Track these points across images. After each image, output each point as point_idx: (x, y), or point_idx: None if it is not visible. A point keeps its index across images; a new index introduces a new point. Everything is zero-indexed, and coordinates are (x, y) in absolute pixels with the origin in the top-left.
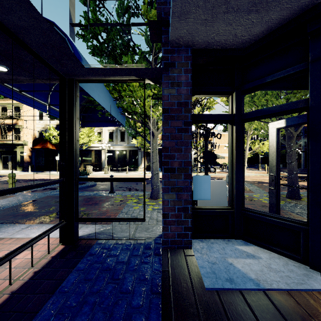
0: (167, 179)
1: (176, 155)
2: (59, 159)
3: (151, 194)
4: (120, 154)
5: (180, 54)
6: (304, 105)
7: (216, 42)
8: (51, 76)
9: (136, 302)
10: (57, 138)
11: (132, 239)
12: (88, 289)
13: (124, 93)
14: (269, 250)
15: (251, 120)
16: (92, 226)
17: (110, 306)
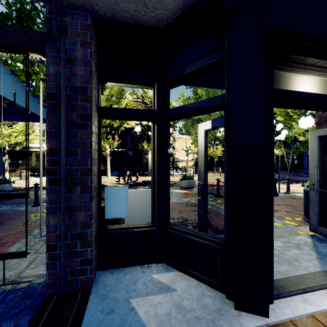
0: (54, 194)
1: (68, 161)
2: None
3: None
4: None
5: (74, 20)
6: (221, 102)
7: (125, 12)
8: None
9: None
10: None
11: (9, 283)
12: None
13: (34, 76)
14: (189, 275)
15: (174, 119)
16: None
17: None
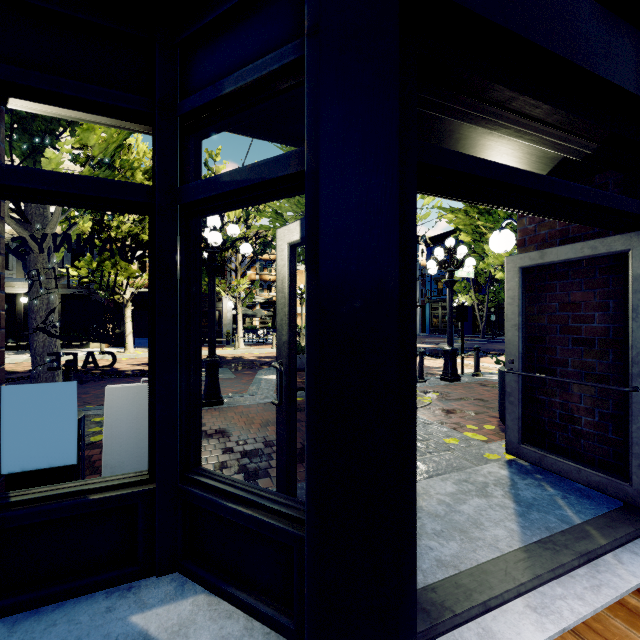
0: None
1: None
2: None
3: None
4: None
5: None
6: (299, 167)
7: None
8: None
9: None
10: None
11: None
12: None
13: None
14: (232, 603)
15: (205, 210)
16: None
17: None
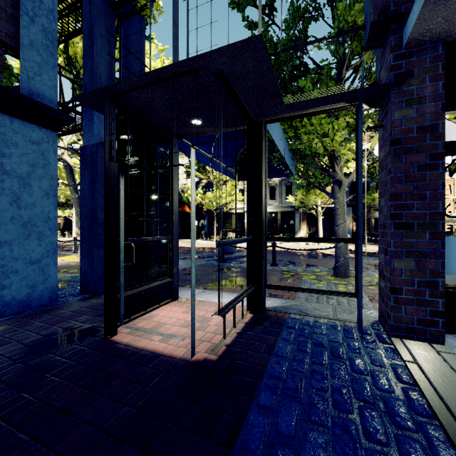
0: (399, 239)
1: (415, 204)
2: (247, 214)
3: (335, 270)
4: (268, 217)
5: (422, 56)
6: None
7: None
8: (239, 122)
9: (382, 386)
10: (196, 199)
11: (336, 319)
12: (308, 360)
13: (303, 129)
14: None
15: None
16: (273, 300)
17: (347, 381)
